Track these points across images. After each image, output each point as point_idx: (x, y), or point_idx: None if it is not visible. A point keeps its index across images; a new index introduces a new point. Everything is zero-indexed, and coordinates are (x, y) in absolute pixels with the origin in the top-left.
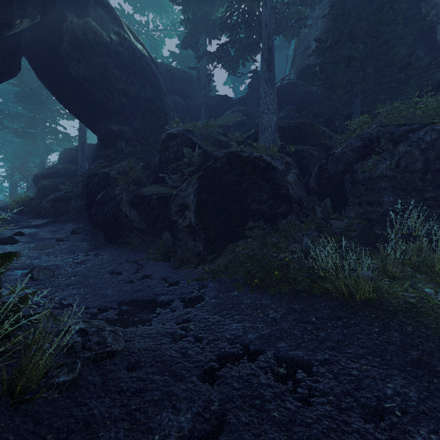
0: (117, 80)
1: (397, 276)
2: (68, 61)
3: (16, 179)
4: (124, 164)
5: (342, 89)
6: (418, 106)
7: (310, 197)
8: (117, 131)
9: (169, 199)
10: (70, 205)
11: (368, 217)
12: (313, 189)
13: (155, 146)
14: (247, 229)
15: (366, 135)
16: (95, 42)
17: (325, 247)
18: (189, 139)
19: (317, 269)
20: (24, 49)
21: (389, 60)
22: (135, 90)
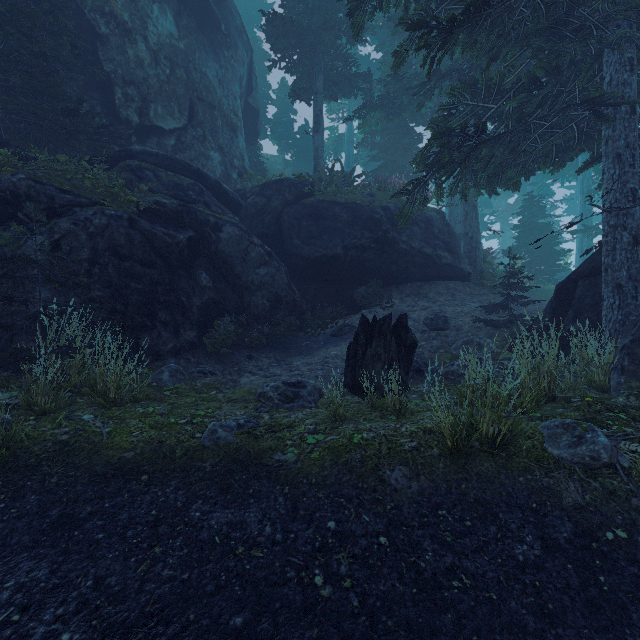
0: None
1: (48, 408)
2: None
3: None
4: None
5: None
6: (87, 176)
7: None
8: None
9: None
10: None
11: (7, 322)
12: None
13: None
14: None
15: (9, 186)
16: None
17: None
18: None
19: None
20: None
21: (50, 88)
22: None
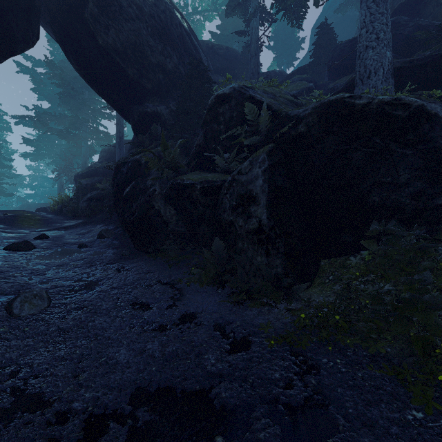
0: (152, 50)
1: None
2: (94, 28)
3: (64, 181)
4: (159, 149)
5: None
6: None
7: None
8: (152, 114)
9: (220, 188)
10: (104, 205)
11: None
12: None
13: (197, 122)
14: (361, 237)
15: None
16: (125, 2)
17: None
18: (249, 98)
19: None
20: (41, 10)
21: None
22: (172, 64)
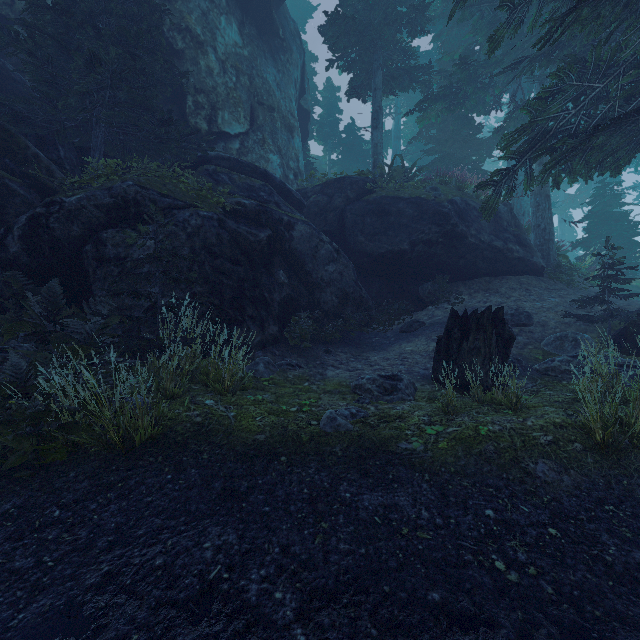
0: None
1: (176, 393)
2: None
3: None
4: None
5: (76, 99)
6: (182, 180)
7: (10, 273)
8: None
9: None
10: None
11: (131, 315)
12: (16, 258)
13: None
14: None
15: (120, 192)
16: None
17: (62, 368)
18: None
19: (59, 412)
20: None
21: (148, 101)
22: None
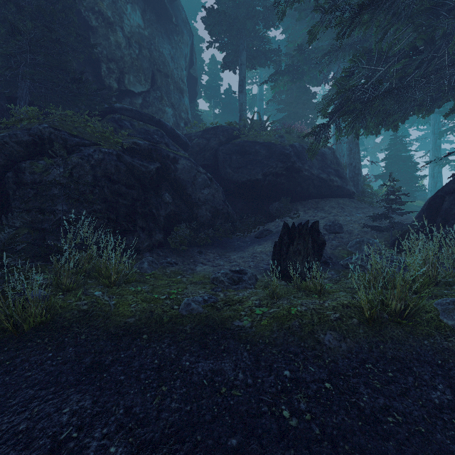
0: None
1: (71, 287)
2: None
3: None
4: None
5: (2, 59)
6: (89, 124)
7: None
8: None
9: None
10: None
11: (40, 226)
12: None
13: None
14: None
15: (37, 132)
16: None
17: None
18: None
19: None
20: None
21: (62, 64)
22: None
